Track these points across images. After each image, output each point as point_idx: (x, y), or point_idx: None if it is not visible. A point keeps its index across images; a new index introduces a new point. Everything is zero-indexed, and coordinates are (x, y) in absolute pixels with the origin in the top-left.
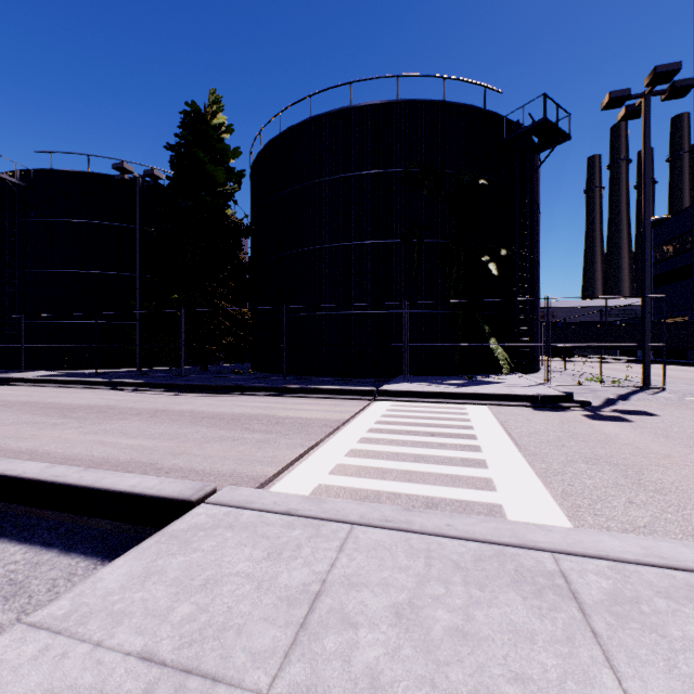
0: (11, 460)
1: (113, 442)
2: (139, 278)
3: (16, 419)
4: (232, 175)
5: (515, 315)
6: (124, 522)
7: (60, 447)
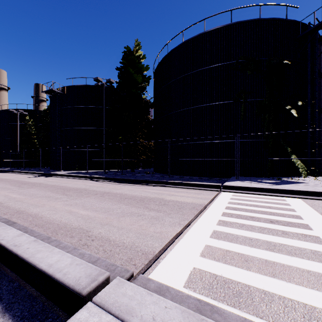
0: (7, 226)
1: (75, 212)
2: (104, 129)
3: (43, 194)
4: (145, 78)
5: (307, 141)
6: (42, 294)
7: (49, 213)
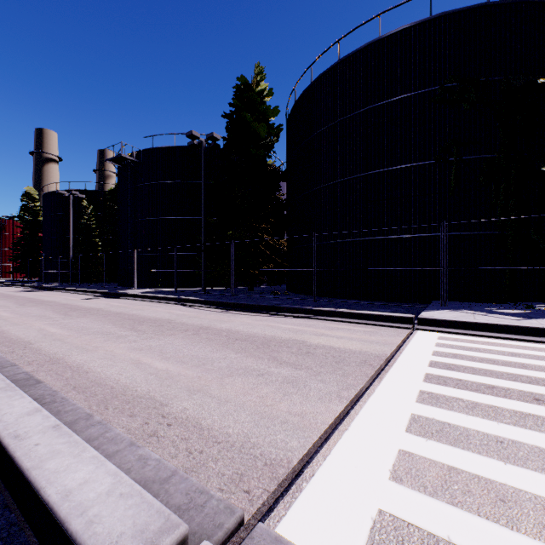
0: (16, 391)
1: (146, 364)
2: (203, 218)
3: (100, 328)
4: (272, 130)
5: None
6: None
7: (102, 364)
